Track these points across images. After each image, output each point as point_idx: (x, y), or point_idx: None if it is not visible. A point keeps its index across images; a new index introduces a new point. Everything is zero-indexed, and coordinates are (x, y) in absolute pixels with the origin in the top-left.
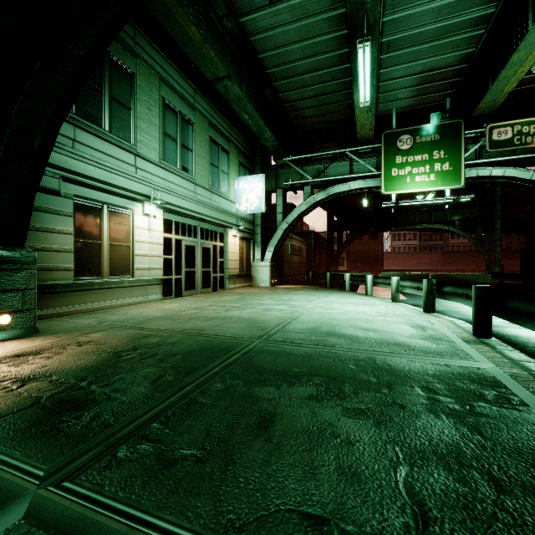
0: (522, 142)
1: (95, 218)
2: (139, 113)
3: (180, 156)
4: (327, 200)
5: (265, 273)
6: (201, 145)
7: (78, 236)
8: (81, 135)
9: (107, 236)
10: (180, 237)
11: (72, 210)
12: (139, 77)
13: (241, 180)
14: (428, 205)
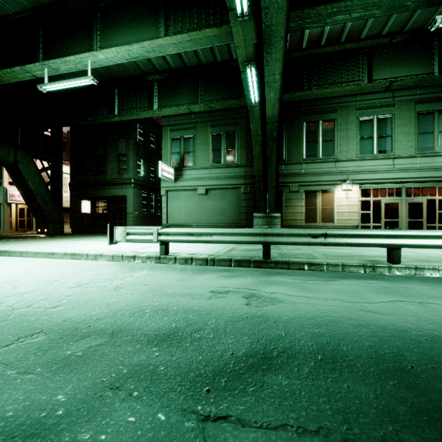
0: None
1: (314, 197)
2: (339, 138)
3: (375, 146)
4: None
5: None
6: (404, 126)
7: (306, 206)
8: (306, 165)
9: (320, 204)
10: (379, 198)
11: (303, 196)
12: (339, 119)
13: None
14: None
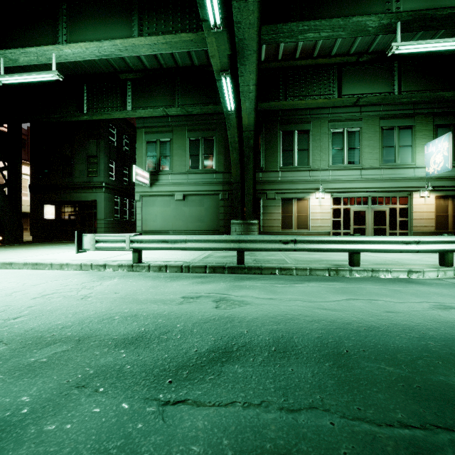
0: None
1: (290, 205)
2: (313, 148)
3: (345, 157)
4: None
5: None
6: (370, 139)
7: (283, 213)
8: (282, 173)
9: (296, 212)
10: (349, 206)
11: (280, 203)
12: (313, 130)
13: (429, 145)
14: None
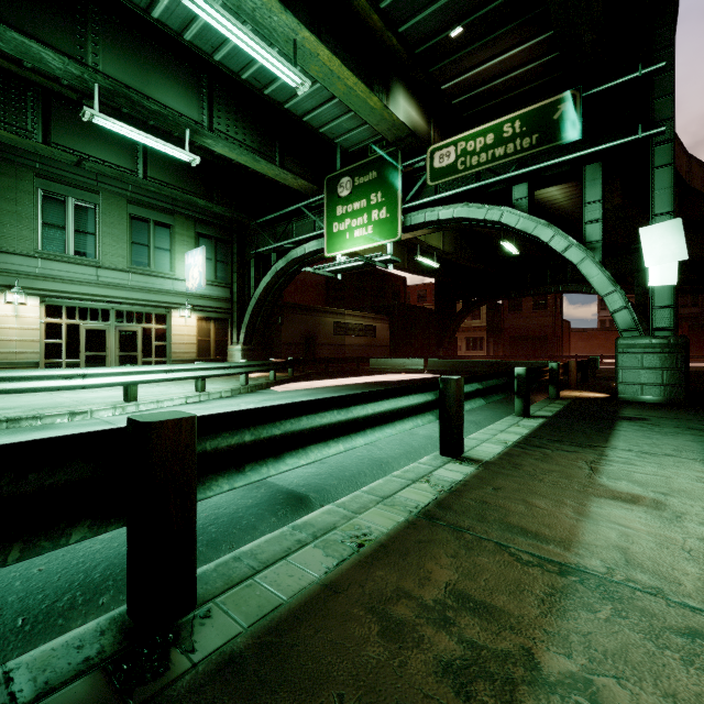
0: (466, 166)
1: None
2: None
3: (71, 242)
4: (296, 268)
5: (237, 358)
6: (113, 226)
7: None
8: None
9: None
10: (78, 322)
11: None
12: None
13: (189, 255)
14: (363, 267)
